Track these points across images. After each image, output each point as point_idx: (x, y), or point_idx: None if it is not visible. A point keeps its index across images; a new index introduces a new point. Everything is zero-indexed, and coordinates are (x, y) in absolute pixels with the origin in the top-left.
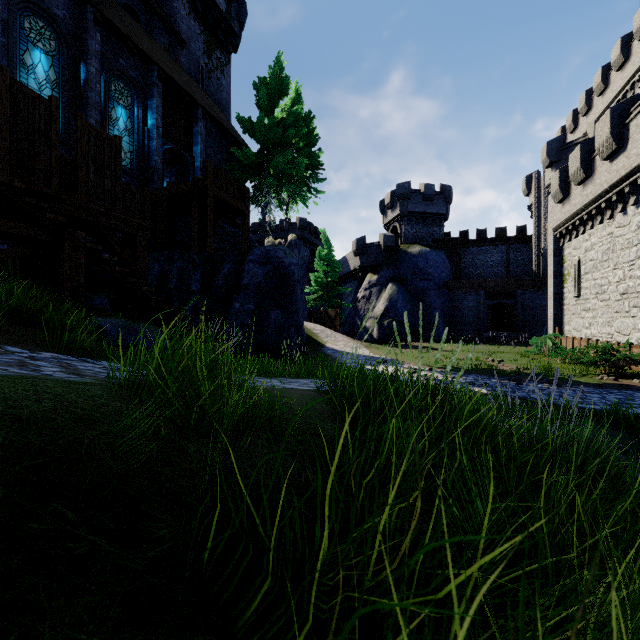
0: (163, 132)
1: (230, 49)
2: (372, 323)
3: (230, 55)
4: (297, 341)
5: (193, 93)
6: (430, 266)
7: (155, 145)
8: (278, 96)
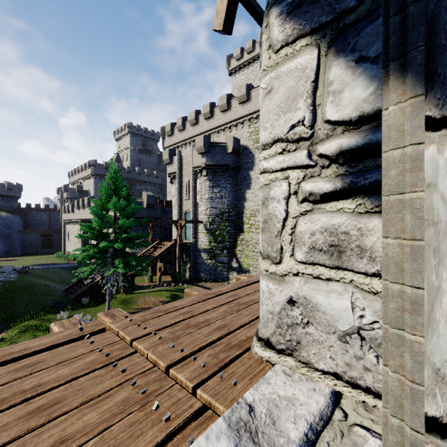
0: None
1: None
2: None
3: None
4: None
5: None
6: (13, 223)
7: None
8: None
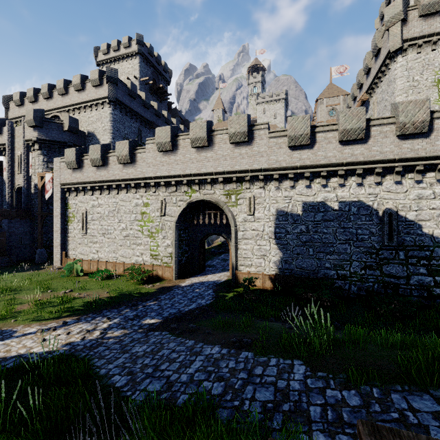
0: None
1: None
2: None
3: None
4: None
5: None
6: None
7: None
8: None
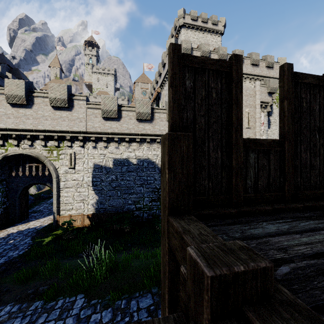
0: None
1: None
2: None
3: None
4: None
5: None
6: None
7: None
8: None
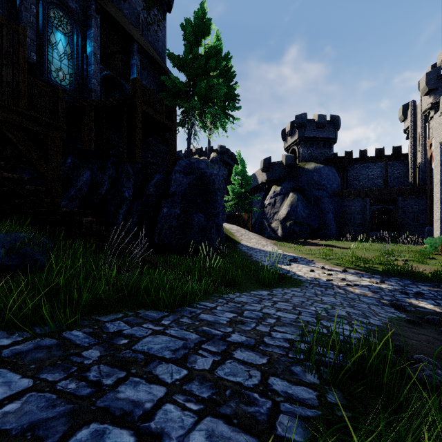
0: (102, 60)
1: (165, 8)
2: (277, 224)
3: (165, 13)
4: (217, 240)
5: (130, 31)
6: (323, 179)
7: (93, 69)
8: (201, 35)
